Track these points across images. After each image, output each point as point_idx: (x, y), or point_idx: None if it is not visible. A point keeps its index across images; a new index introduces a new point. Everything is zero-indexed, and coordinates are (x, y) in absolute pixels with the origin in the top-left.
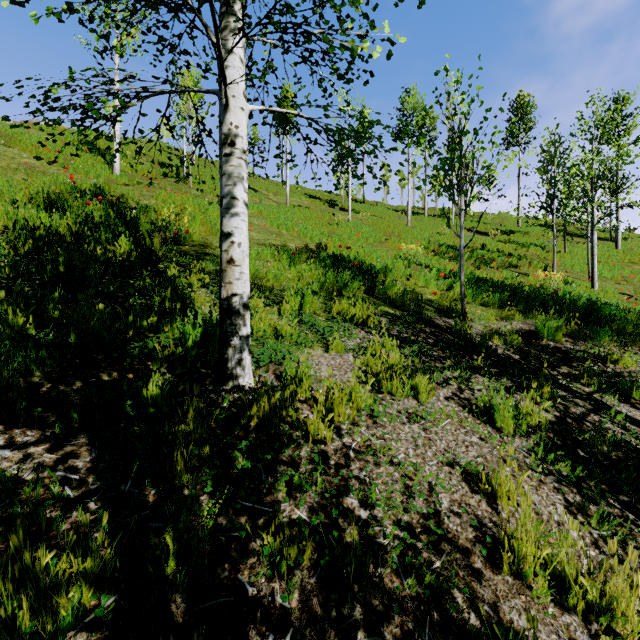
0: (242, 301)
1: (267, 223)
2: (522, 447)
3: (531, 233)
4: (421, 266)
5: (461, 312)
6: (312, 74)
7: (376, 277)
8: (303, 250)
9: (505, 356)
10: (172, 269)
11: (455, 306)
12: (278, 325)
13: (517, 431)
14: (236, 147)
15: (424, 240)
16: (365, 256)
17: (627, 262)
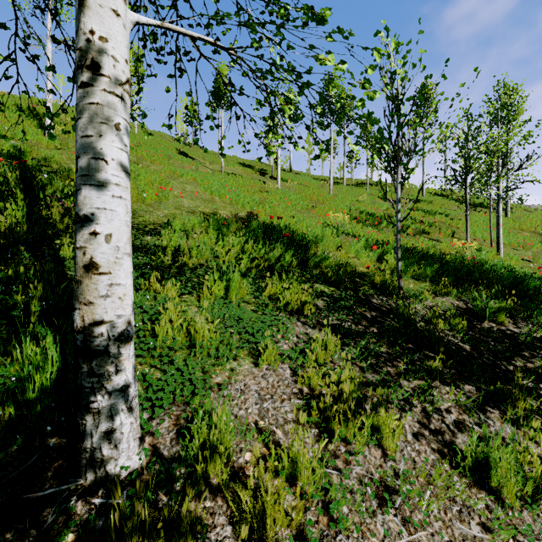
0: (113, 332)
1: (200, 189)
2: (538, 532)
3: (434, 202)
4: (349, 235)
5: (398, 289)
6: (238, 12)
7: (308, 249)
8: (233, 220)
9: (455, 347)
10: (66, 248)
11: (389, 281)
12: (192, 329)
13: (520, 495)
14: (102, 73)
15: (346, 207)
16: (295, 224)
17: (517, 229)
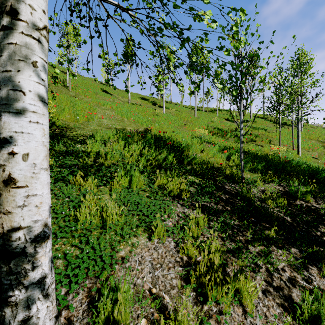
0: (30, 235)
1: (115, 113)
2: None
3: (257, 122)
4: (208, 142)
5: (241, 179)
6: None
7: (183, 152)
8: (135, 133)
9: (281, 219)
10: None
11: (235, 173)
12: (104, 214)
13: None
14: (20, 19)
15: (205, 125)
16: (174, 136)
17: (307, 138)
